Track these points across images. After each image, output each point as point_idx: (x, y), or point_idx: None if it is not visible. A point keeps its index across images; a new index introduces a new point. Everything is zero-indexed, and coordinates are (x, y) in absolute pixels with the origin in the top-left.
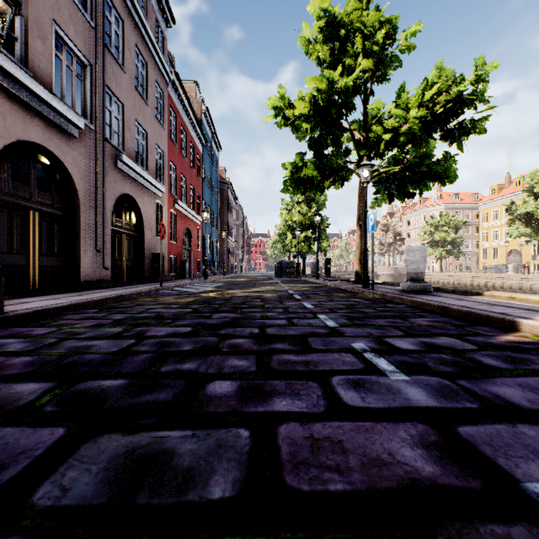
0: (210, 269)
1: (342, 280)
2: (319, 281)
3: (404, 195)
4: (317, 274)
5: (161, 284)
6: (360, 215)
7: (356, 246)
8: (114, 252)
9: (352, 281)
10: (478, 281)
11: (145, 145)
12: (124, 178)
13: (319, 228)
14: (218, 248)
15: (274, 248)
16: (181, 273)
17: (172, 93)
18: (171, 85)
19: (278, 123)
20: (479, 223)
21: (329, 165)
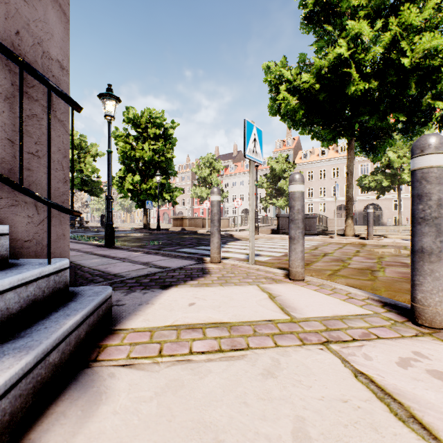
0: None
1: None
2: None
3: None
4: None
5: None
6: None
7: None
8: None
9: None
10: None
11: None
12: None
13: None
14: None
15: None
16: None
17: None
18: None
19: None
20: None
21: None
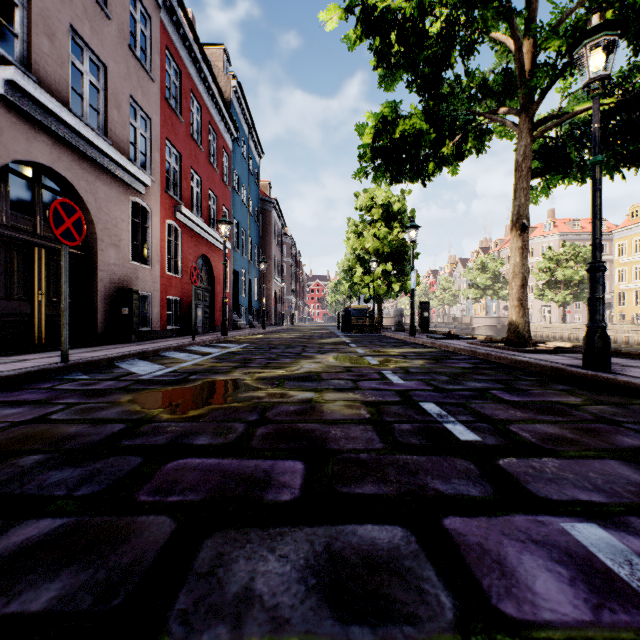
0: (245, 320)
1: (463, 338)
2: (422, 341)
3: (620, 162)
4: (411, 328)
5: (62, 355)
6: (522, 206)
7: (512, 271)
8: (8, 282)
9: (493, 342)
10: (626, 337)
11: (102, 89)
12: (30, 128)
13: (403, 259)
14: (259, 291)
15: (335, 292)
16: (189, 325)
17: (170, 27)
18: (168, 14)
19: (349, 39)
20: (614, 257)
21: (450, 114)
